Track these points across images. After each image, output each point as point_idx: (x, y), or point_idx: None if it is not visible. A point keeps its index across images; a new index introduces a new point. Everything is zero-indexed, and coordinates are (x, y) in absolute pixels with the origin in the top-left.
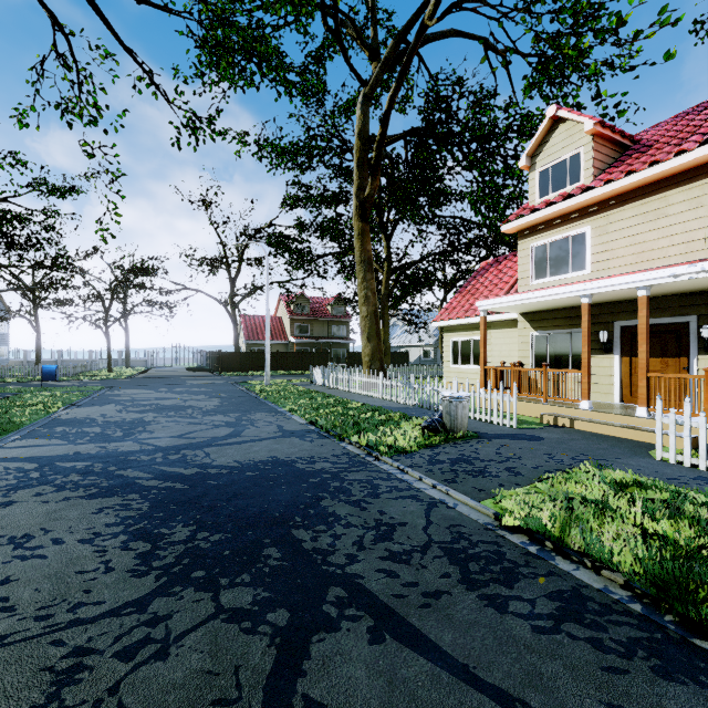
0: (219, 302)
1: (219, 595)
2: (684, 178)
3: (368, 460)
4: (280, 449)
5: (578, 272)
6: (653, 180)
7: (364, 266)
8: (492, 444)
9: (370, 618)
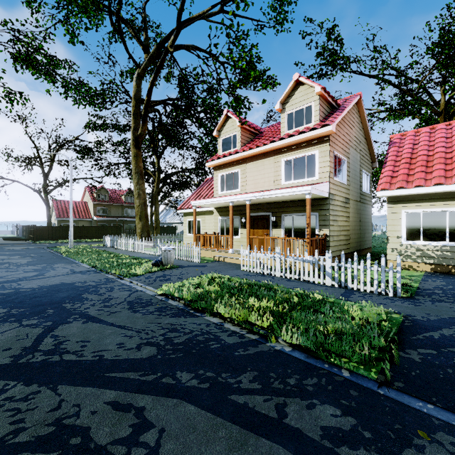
0: (34, 190)
1: (22, 322)
2: (268, 154)
3: (117, 280)
4: (68, 279)
5: (236, 190)
6: (259, 153)
7: (137, 175)
8: (182, 269)
9: (85, 319)
